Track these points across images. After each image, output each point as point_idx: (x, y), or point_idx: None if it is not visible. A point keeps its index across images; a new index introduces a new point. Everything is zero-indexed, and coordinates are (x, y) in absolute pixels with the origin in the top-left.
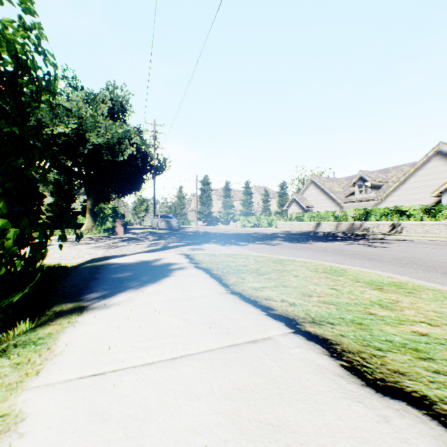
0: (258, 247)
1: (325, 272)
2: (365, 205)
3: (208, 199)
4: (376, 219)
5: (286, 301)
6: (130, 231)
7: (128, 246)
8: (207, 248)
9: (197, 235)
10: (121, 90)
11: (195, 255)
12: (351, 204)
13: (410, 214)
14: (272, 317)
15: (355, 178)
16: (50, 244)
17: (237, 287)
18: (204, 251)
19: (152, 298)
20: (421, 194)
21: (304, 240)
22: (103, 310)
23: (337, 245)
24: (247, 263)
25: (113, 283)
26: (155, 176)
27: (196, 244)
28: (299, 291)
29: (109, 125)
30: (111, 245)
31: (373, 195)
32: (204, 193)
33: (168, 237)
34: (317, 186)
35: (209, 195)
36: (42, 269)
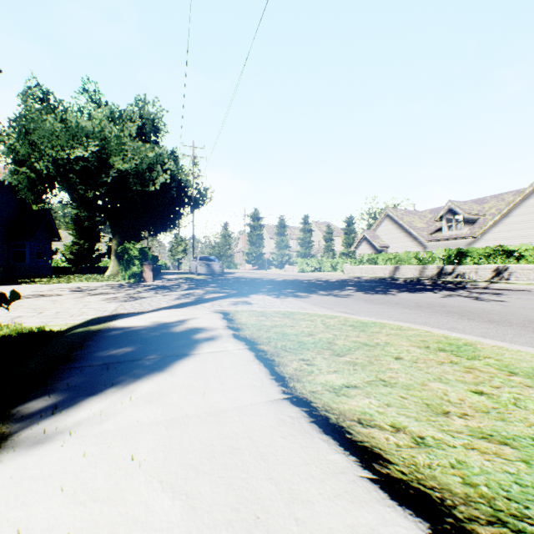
0: (324, 300)
1: (442, 350)
2: (456, 244)
3: (258, 238)
4: (473, 262)
5: (402, 429)
6: (162, 277)
7: (151, 298)
8: (254, 301)
9: (244, 281)
10: (153, 105)
11: (237, 315)
12: (437, 243)
13: (520, 256)
14: (391, 493)
15: (443, 210)
16: (56, 295)
17: (302, 385)
18: (250, 307)
19: (142, 414)
20: (530, 230)
21: (383, 290)
22: (29, 452)
23: (431, 297)
24: (313, 330)
25: (91, 372)
26: (194, 209)
27: (241, 295)
28: (419, 399)
29: (137, 147)
30: (131, 296)
31: (466, 231)
32: (254, 230)
33: (207, 285)
34: (393, 220)
35: (260, 233)
36: (6, 338)
